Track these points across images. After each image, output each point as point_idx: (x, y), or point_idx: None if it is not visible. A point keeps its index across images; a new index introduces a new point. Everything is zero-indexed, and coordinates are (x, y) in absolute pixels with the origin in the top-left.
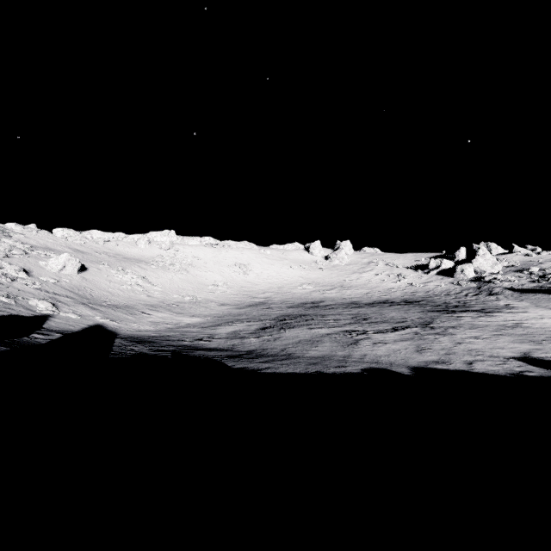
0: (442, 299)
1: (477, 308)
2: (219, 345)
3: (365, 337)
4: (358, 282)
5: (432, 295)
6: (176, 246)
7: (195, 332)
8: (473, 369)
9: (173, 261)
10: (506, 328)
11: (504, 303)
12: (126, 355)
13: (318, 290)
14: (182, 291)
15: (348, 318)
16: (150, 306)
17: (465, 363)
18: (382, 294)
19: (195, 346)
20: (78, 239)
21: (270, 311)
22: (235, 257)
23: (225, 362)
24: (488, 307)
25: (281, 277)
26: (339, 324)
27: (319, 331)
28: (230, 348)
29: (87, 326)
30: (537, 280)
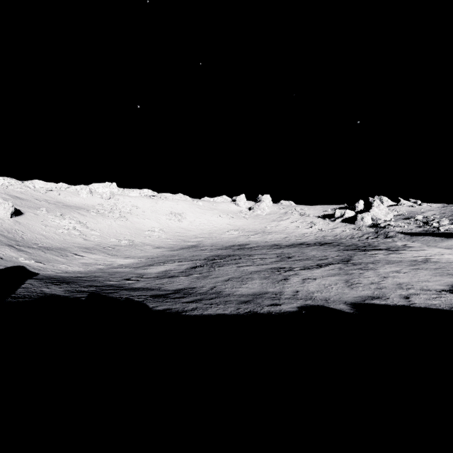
0: (348, 241)
1: (383, 247)
2: (147, 284)
3: (293, 273)
4: (277, 229)
5: (339, 239)
6: (116, 196)
7: (125, 272)
8: (413, 304)
9: (113, 209)
10: (419, 263)
11: (401, 244)
12: (30, 298)
13: (244, 235)
14: (120, 235)
15: (273, 257)
16: (84, 249)
17: (401, 297)
18: (298, 238)
19: (121, 286)
20: (19, 187)
21: (201, 252)
22: (171, 207)
23: (147, 302)
24: (391, 247)
25: (211, 224)
26: (266, 262)
27: (248, 268)
28: (157, 287)
29: (3, 267)
30: (422, 225)
